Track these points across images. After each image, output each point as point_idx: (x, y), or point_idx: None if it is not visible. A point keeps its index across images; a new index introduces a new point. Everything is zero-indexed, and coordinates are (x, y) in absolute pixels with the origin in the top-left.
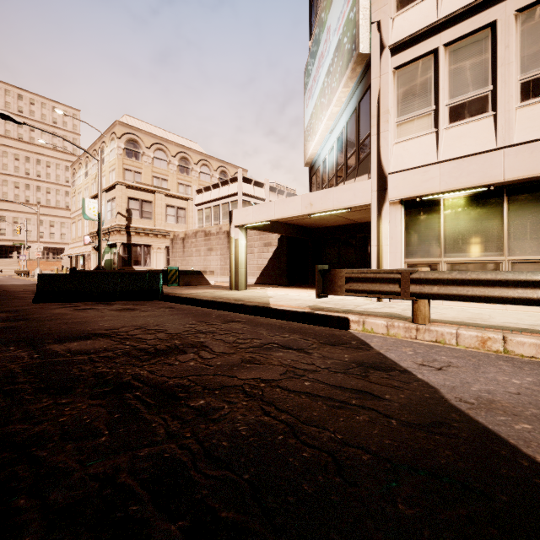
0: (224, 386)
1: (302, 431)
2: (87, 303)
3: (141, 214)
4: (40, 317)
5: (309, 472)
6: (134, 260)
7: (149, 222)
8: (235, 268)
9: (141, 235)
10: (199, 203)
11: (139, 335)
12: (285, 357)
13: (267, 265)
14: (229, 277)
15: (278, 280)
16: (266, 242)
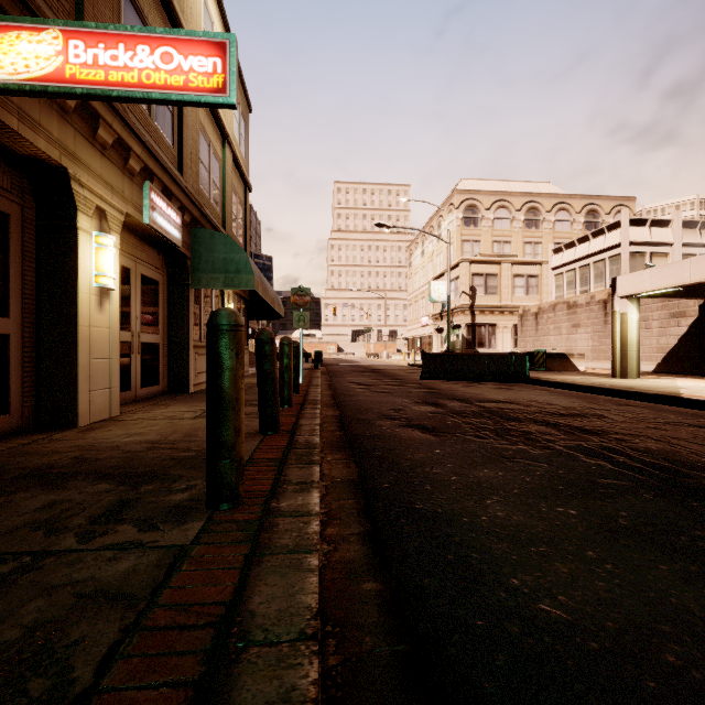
0: (632, 434)
1: (703, 455)
2: (460, 382)
3: (485, 290)
4: (442, 388)
5: (703, 463)
6: (478, 341)
7: (494, 298)
8: (621, 350)
9: (485, 314)
10: (557, 266)
11: (536, 405)
12: (696, 431)
13: (675, 345)
14: (606, 362)
15: (698, 368)
16: (674, 312)
